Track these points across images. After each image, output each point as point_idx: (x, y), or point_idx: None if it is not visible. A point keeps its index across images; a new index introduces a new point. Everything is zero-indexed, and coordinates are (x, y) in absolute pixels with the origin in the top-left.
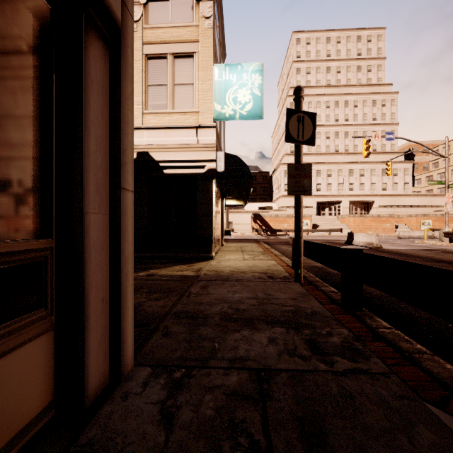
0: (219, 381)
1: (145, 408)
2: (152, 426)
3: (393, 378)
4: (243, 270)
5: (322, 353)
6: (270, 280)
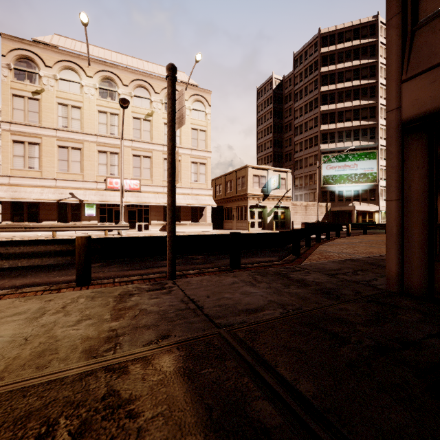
0: (349, 278)
1: (382, 282)
2: (381, 280)
3: (295, 265)
4: (94, 313)
5: (298, 270)
6: (177, 288)
